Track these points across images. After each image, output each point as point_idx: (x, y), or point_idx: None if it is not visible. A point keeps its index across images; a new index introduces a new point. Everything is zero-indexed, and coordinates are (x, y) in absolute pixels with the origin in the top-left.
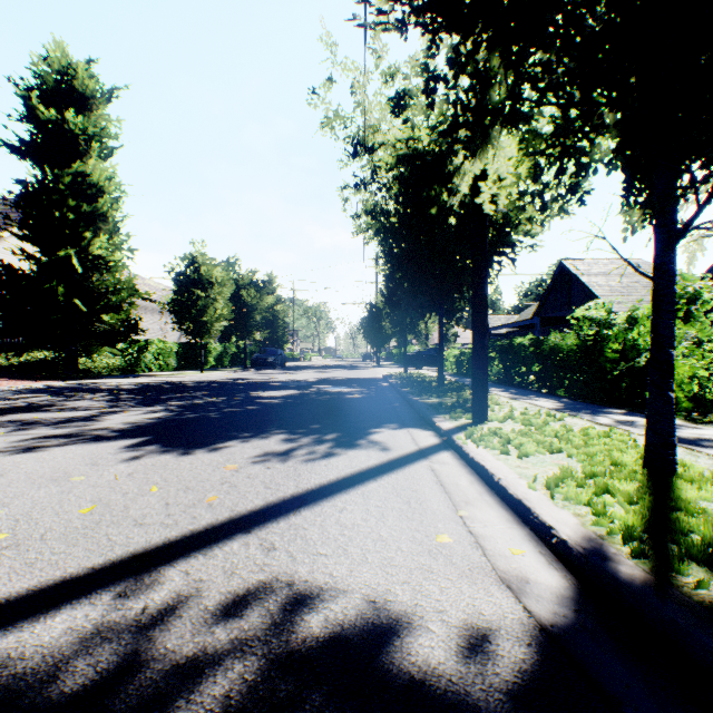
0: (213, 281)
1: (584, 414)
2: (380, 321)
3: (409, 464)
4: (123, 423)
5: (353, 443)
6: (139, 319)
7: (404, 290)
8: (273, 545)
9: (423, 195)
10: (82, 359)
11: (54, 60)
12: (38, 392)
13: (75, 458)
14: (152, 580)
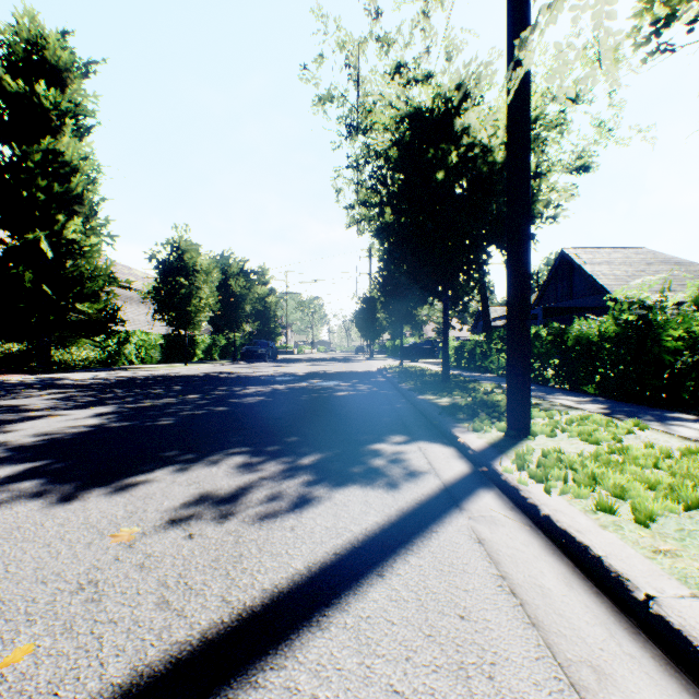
0: (198, 269)
1: (649, 422)
2: (374, 313)
3: (435, 523)
4: (33, 435)
5: (342, 474)
6: (118, 308)
7: (404, 271)
8: None
9: (428, 156)
10: (60, 351)
11: (21, 27)
12: None
13: None
14: None
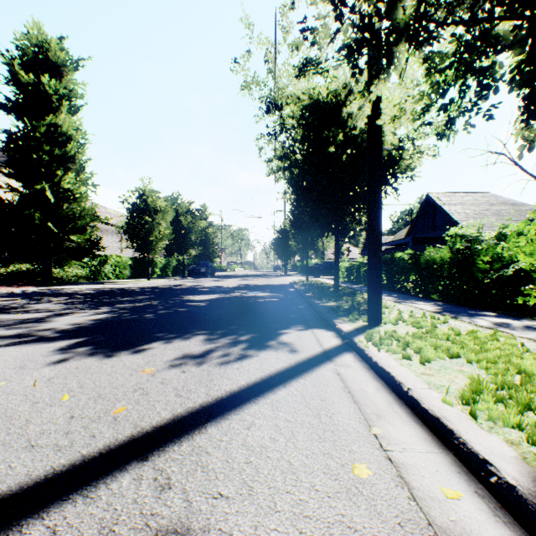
0: (157, 209)
1: (462, 317)
2: (287, 241)
3: (316, 367)
4: (68, 324)
5: (264, 345)
6: (100, 238)
7: (307, 214)
8: (168, 480)
9: (323, 136)
10: (57, 269)
11: (32, 36)
12: (12, 296)
13: (7, 360)
14: None
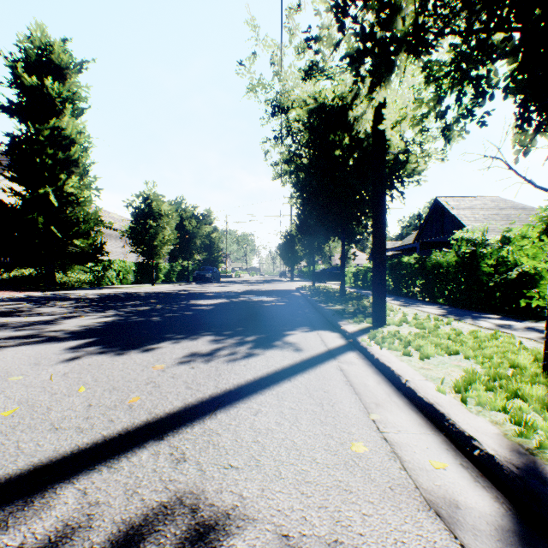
0: (162, 213)
1: (466, 319)
2: (293, 246)
3: (320, 364)
4: (76, 326)
5: (270, 344)
6: (104, 243)
7: (313, 218)
8: (183, 455)
9: (329, 139)
10: (60, 275)
11: (35, 38)
12: (17, 301)
13: (22, 358)
14: (41, 504)
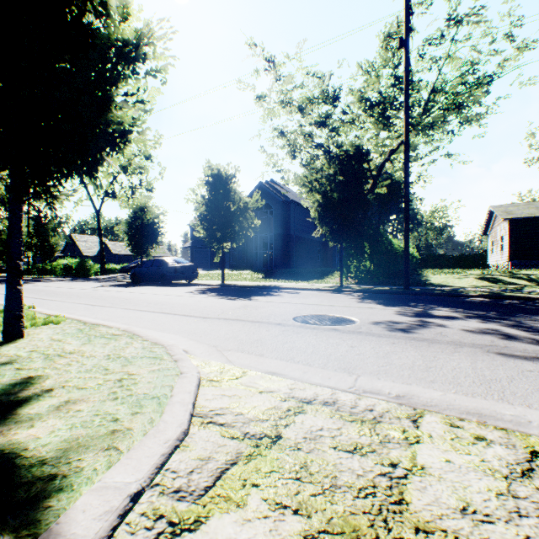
0: None
1: None
2: None
3: None
4: None
5: None
6: None
7: None
8: None
9: None
10: None
11: None
12: None
13: None
14: None
